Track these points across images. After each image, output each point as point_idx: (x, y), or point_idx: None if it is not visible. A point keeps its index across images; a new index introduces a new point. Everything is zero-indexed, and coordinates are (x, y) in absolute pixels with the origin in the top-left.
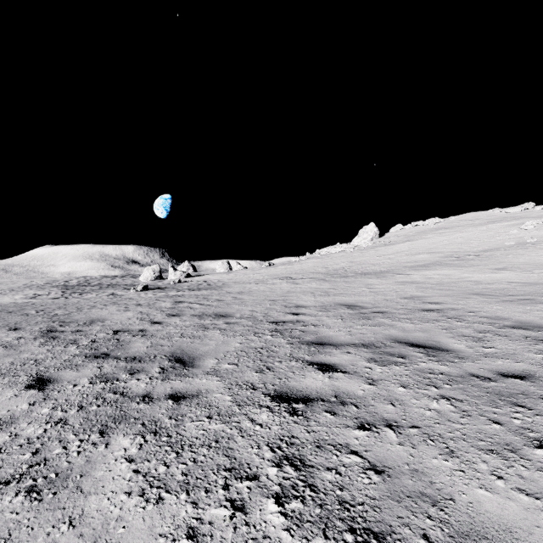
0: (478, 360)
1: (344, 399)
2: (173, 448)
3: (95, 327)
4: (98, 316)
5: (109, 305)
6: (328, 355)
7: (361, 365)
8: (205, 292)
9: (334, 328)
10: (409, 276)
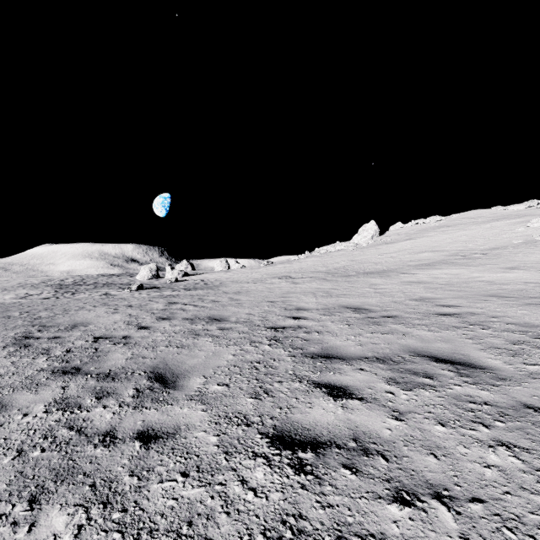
0: (526, 382)
1: (367, 444)
2: (125, 536)
3: (76, 332)
4: (83, 319)
5: (99, 307)
6: (338, 374)
7: (380, 388)
8: (201, 292)
9: (341, 336)
10: (414, 275)
